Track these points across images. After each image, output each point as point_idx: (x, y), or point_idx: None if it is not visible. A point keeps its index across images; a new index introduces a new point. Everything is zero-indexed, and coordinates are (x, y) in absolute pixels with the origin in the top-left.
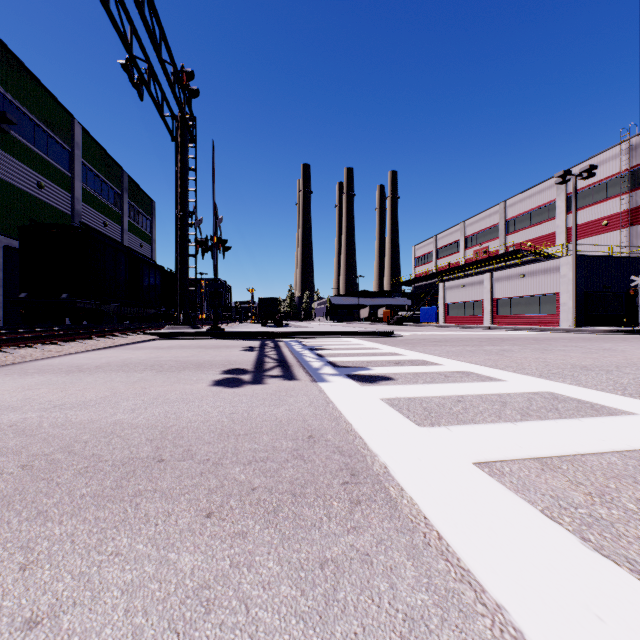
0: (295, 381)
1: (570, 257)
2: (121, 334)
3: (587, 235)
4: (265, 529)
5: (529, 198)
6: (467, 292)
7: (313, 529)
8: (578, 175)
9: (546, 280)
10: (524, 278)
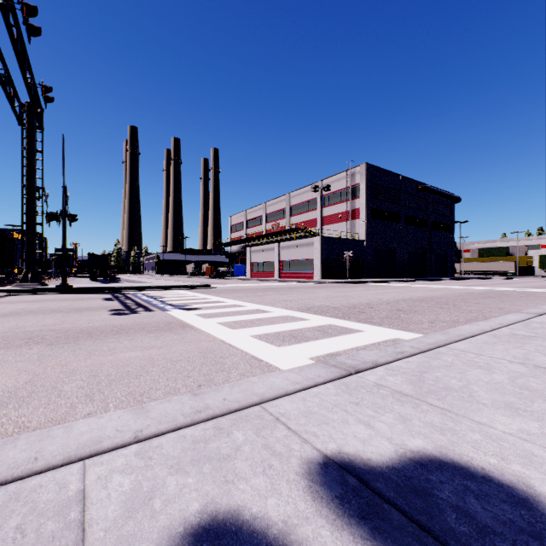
0: (154, 312)
1: (319, 237)
2: None
3: (332, 222)
4: (165, 332)
5: (303, 194)
6: (265, 255)
7: (175, 331)
8: (322, 189)
9: (308, 250)
10: (297, 248)
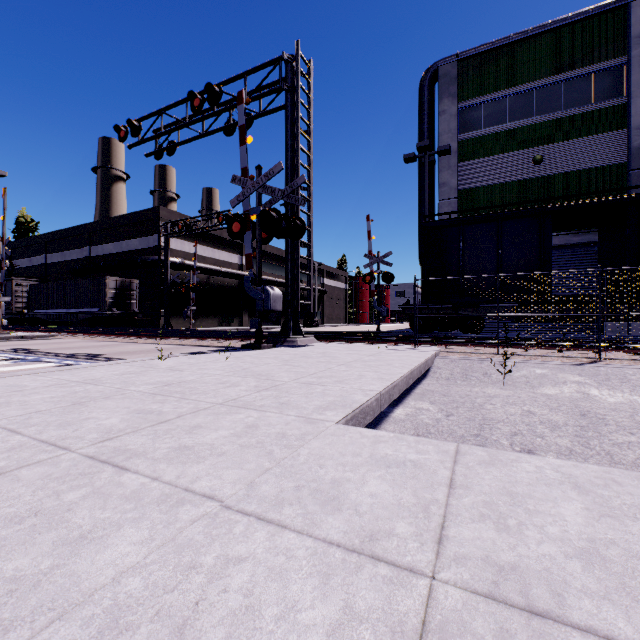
0: None
1: None
2: None
3: None
4: None
5: None
6: None
7: None
8: None
9: None
10: None
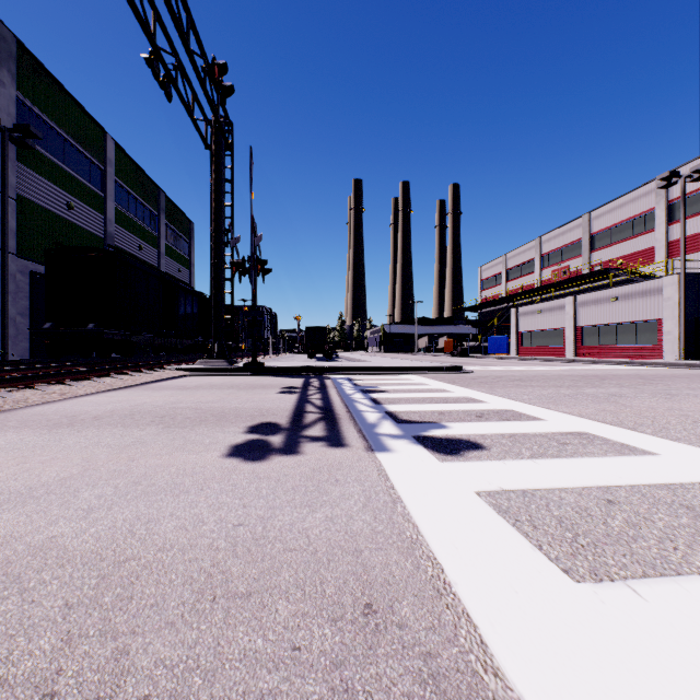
0: (343, 449)
1: (676, 276)
2: (147, 370)
3: (694, 250)
4: None
5: (620, 208)
6: (545, 319)
7: None
8: (687, 176)
9: (645, 304)
10: (616, 302)
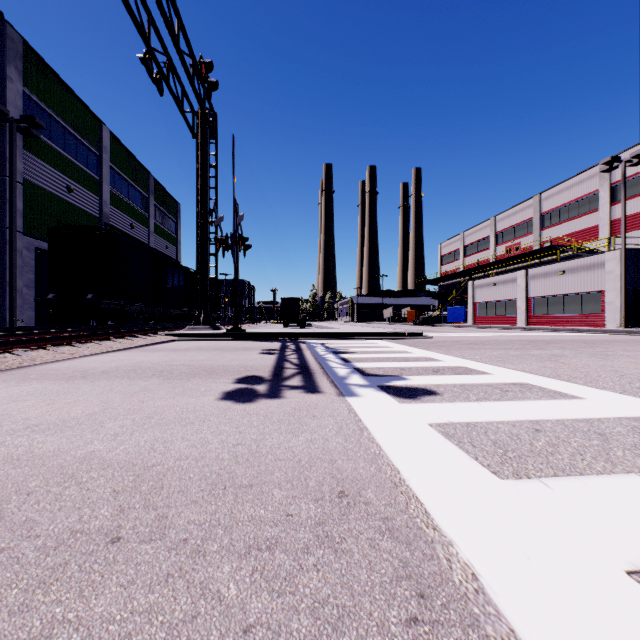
0: (318, 394)
1: (617, 251)
2: (141, 335)
3: (635, 228)
4: None
5: (567, 190)
6: (499, 291)
7: None
8: (627, 161)
9: (589, 277)
10: (563, 275)
